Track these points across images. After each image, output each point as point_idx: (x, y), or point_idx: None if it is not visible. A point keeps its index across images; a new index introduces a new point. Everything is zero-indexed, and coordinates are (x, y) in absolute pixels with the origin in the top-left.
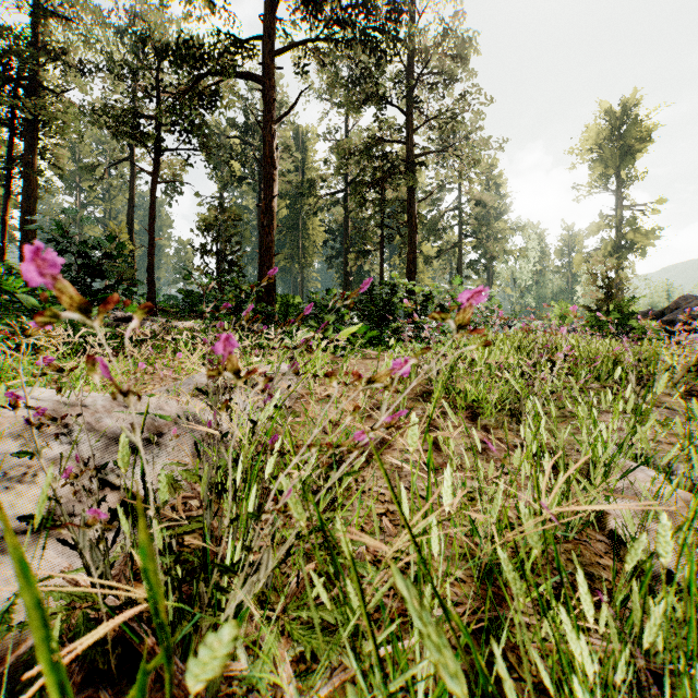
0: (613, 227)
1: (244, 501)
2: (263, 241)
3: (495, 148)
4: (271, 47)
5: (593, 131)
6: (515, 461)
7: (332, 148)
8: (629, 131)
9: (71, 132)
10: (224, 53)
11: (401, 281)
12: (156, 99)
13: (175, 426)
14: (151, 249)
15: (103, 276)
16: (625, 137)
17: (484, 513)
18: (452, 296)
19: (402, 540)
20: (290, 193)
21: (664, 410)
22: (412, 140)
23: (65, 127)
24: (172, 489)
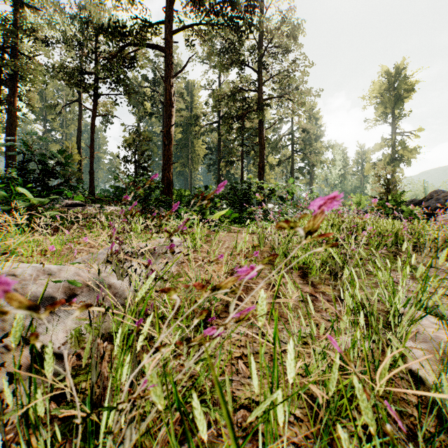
0: (390, 146)
1: (119, 369)
2: (165, 154)
3: (315, 95)
4: (170, 28)
5: (377, 85)
6: (341, 325)
7: (210, 95)
8: (400, 85)
9: (39, 82)
10: (139, 32)
11: (254, 181)
12: (95, 61)
13: (86, 289)
14: (91, 159)
15: (56, 177)
16: (397, 89)
17: (316, 360)
18: (287, 190)
19: (251, 417)
20: (183, 123)
21: (432, 269)
22: (262, 89)
23: (35, 79)
24: (77, 341)
